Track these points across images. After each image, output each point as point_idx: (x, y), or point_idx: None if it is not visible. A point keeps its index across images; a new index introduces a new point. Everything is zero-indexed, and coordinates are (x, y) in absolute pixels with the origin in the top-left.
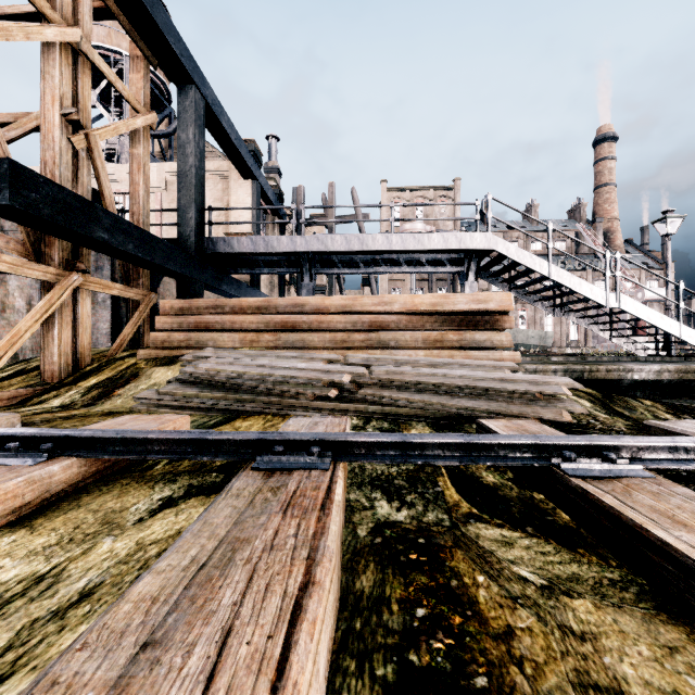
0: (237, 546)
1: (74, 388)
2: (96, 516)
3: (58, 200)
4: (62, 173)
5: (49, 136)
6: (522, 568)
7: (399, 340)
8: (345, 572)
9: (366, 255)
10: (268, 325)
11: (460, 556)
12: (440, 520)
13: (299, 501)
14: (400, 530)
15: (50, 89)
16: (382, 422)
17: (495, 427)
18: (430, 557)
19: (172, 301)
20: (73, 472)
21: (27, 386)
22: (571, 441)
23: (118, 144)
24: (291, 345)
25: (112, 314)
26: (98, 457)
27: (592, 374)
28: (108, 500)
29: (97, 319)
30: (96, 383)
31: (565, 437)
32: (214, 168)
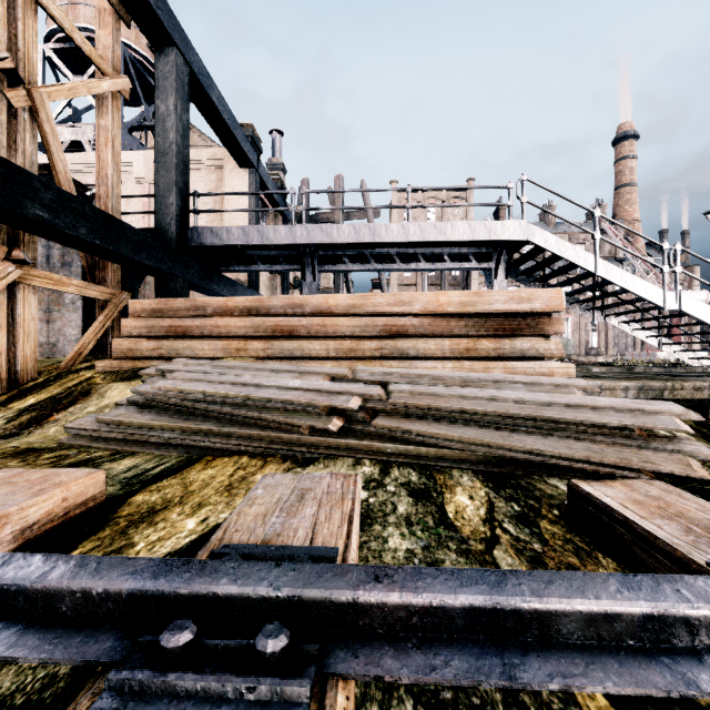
0: None
1: (2, 410)
2: None
3: None
4: None
5: None
6: None
7: (420, 348)
8: None
9: (378, 249)
10: (259, 329)
11: None
12: None
13: None
14: None
15: None
16: (408, 471)
17: (619, 505)
18: None
19: (143, 301)
20: None
21: None
22: None
23: None
24: (286, 355)
25: (85, 318)
26: None
27: (674, 392)
28: None
29: (63, 324)
30: (32, 404)
31: None
32: (208, 157)
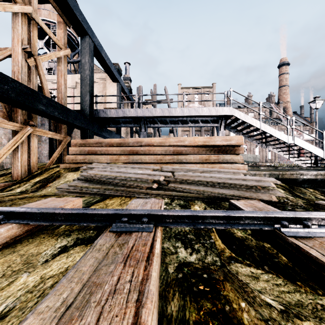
0: (93, 290)
1: (28, 183)
2: (21, 258)
3: (18, 89)
4: (22, 77)
5: (16, 59)
6: (267, 296)
7: (187, 159)
8: (161, 300)
9: (171, 118)
10: (124, 152)
11: (229, 287)
12: (214, 261)
13: (134, 254)
14: (192, 268)
15: (16, 36)
16: (180, 201)
17: (239, 204)
18: (211, 288)
19: (77, 140)
20: (13, 232)
21: (5, 181)
22: (285, 215)
23: (54, 66)
24: (135, 162)
25: (49, 146)
26: (27, 223)
27: (283, 176)
28: (31, 247)
29: (42, 149)
30: (39, 180)
31: (281, 212)
32: (99, 77)
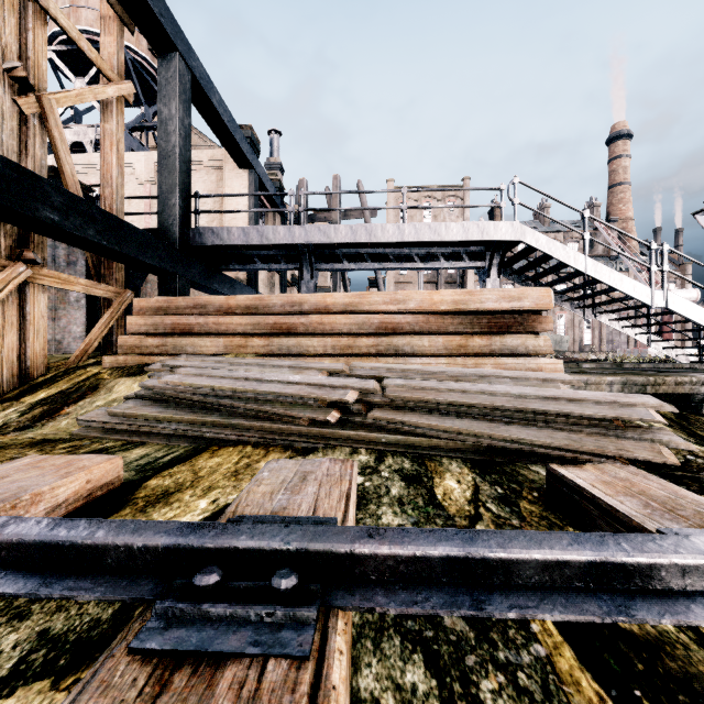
0: None
1: (15, 404)
2: None
3: None
4: (4, 141)
5: None
6: None
7: (415, 345)
8: None
9: (374, 249)
10: (259, 327)
11: None
12: None
13: None
14: None
15: None
16: (401, 459)
17: (589, 485)
18: None
19: (147, 299)
20: None
21: None
22: None
23: None
24: (286, 351)
25: (89, 315)
26: None
27: (657, 387)
28: None
29: (68, 321)
30: (43, 399)
31: None
32: (207, 157)
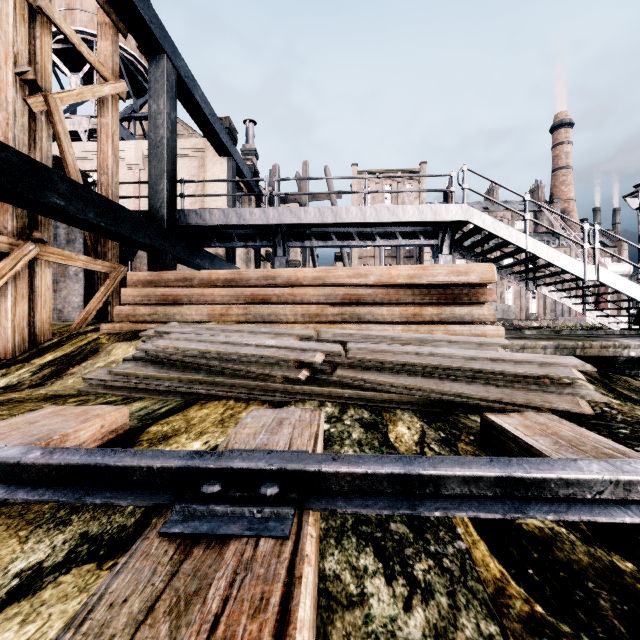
0: None
1: (26, 365)
2: None
3: (0, 159)
4: (16, 135)
5: (2, 96)
6: None
7: (374, 314)
8: None
9: (339, 228)
10: (238, 298)
11: None
12: None
13: None
14: None
15: (3, 46)
16: (362, 411)
17: (513, 428)
18: None
19: (139, 273)
20: None
21: None
22: None
23: None
24: (262, 319)
25: (86, 287)
26: None
27: (585, 350)
28: None
29: (68, 293)
30: (51, 360)
31: None
32: (190, 146)
